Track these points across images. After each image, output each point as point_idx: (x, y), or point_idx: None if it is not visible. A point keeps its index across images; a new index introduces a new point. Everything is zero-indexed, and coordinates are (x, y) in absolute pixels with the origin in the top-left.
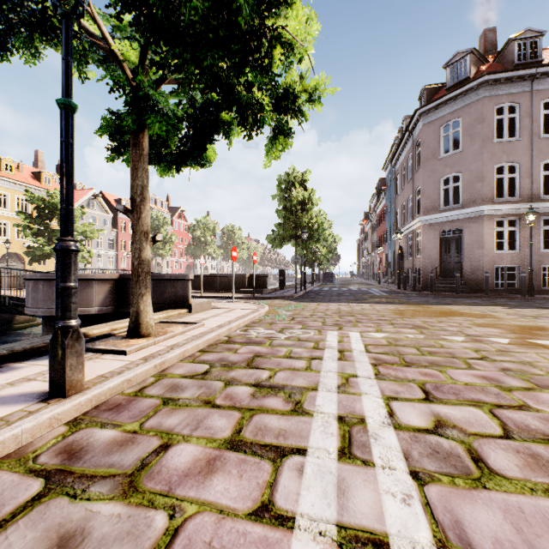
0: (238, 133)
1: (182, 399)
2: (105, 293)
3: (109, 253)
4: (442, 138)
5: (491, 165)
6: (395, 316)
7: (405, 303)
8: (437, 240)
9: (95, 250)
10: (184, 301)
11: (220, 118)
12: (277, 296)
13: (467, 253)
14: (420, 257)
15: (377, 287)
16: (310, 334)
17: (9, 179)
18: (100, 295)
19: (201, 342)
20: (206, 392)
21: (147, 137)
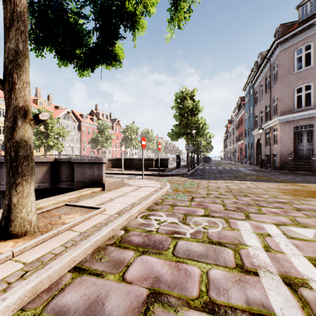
0: (142, 29)
1: None
2: (43, 173)
3: (76, 145)
4: (295, 59)
5: None
6: (289, 198)
7: (278, 181)
8: (291, 133)
9: (68, 143)
10: (99, 181)
11: (124, 10)
12: (175, 173)
13: None
14: (277, 146)
15: (242, 167)
16: (220, 228)
17: None
18: (39, 174)
19: (79, 252)
20: None
21: None
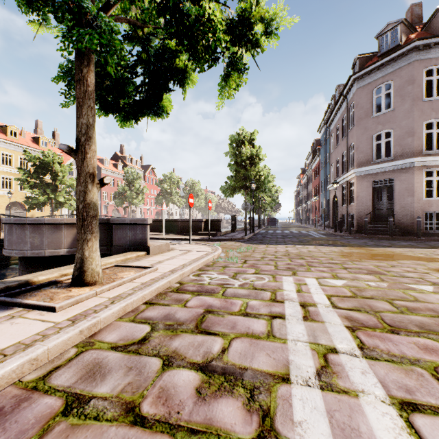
0: (192, 82)
1: (95, 399)
2: (74, 236)
3: None
4: (374, 99)
5: (421, 122)
6: (344, 260)
7: (346, 245)
8: (369, 189)
9: None
10: (142, 244)
11: (175, 66)
12: (229, 238)
13: (398, 200)
14: (354, 204)
15: (314, 230)
16: (265, 281)
17: (14, 143)
18: (69, 238)
19: (147, 293)
20: (133, 382)
21: (92, 73)
